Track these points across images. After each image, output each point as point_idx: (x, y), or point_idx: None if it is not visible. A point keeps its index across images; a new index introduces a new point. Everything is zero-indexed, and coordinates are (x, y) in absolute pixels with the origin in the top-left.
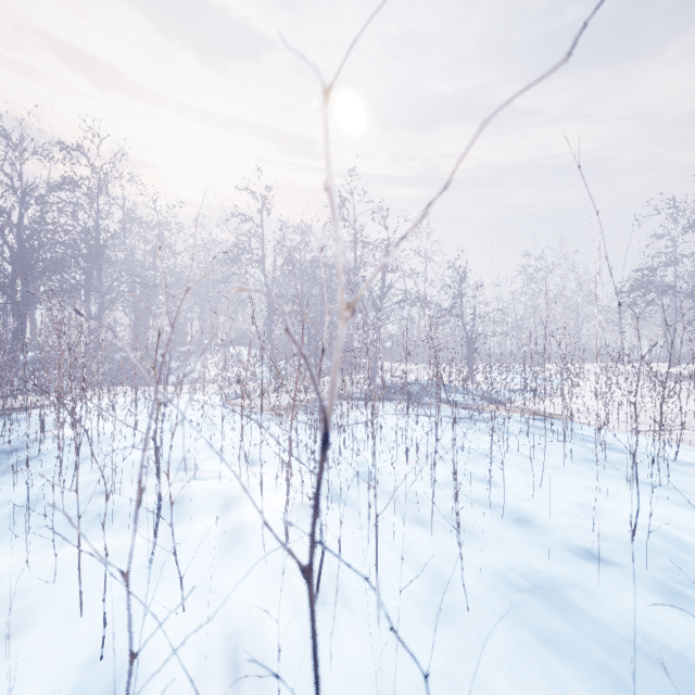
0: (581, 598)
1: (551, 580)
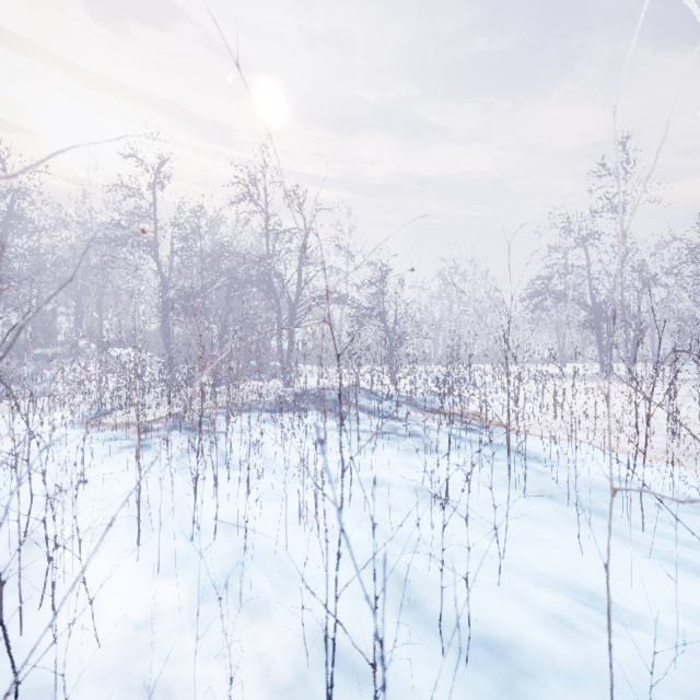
0: None
1: None
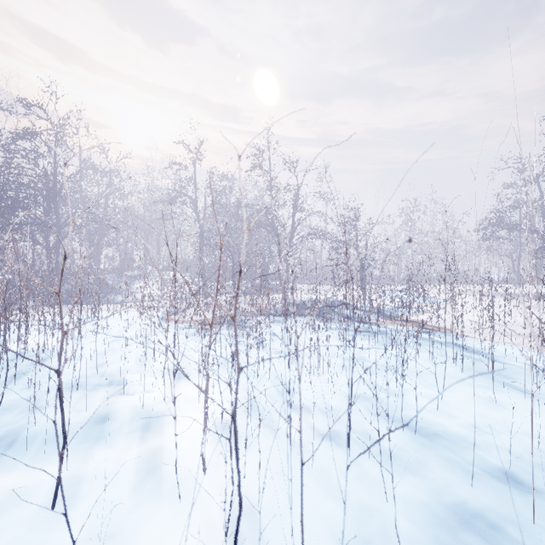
0: (520, 542)
1: (481, 515)
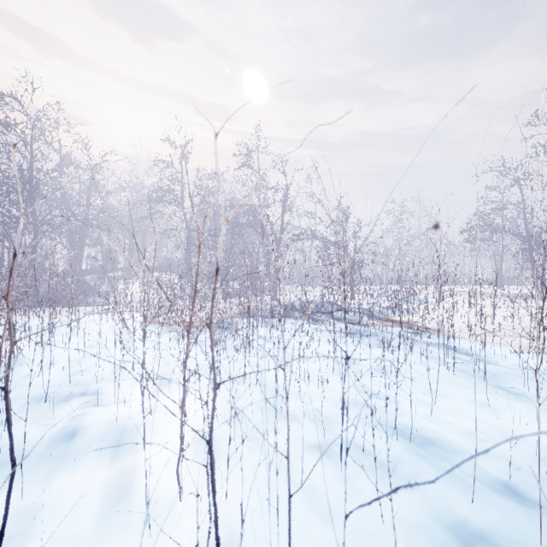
0: None
1: (485, 537)
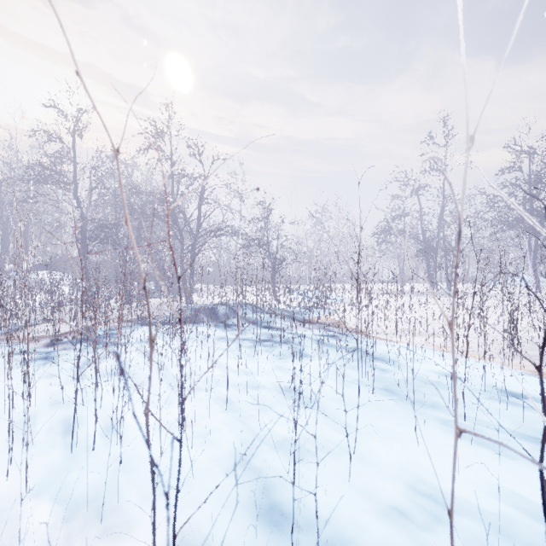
0: None
1: None
